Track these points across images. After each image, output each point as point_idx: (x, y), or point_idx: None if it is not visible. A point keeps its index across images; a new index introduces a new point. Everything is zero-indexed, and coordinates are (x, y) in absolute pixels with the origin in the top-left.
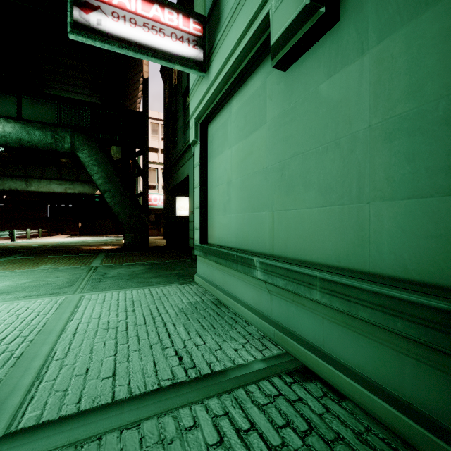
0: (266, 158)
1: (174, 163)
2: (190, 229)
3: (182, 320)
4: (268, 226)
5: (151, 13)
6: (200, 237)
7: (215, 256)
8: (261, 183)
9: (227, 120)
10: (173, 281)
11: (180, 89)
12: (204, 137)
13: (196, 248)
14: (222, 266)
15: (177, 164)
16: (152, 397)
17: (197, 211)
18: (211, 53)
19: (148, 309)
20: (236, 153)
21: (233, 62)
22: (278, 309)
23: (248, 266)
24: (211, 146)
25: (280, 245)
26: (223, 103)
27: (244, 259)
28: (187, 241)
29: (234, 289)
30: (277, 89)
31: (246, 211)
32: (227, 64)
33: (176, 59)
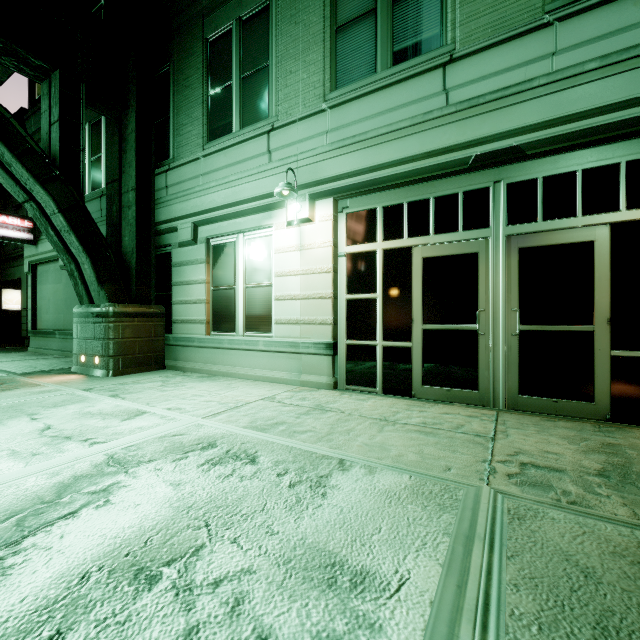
0: (62, 295)
1: (2, 261)
2: (23, 323)
3: (22, 356)
4: (63, 320)
5: (1, 220)
6: (32, 326)
7: (41, 334)
8: (61, 304)
9: (48, 271)
10: (12, 352)
11: (10, 196)
12: (35, 271)
13: (29, 332)
14: (45, 338)
15: (7, 263)
16: (15, 360)
17: (30, 312)
18: (38, 239)
19: (1, 356)
20: (52, 288)
21: (48, 256)
22: (63, 345)
23: (55, 335)
24: (40, 278)
25: (66, 326)
26: (46, 262)
27: (53, 332)
28: (18, 336)
29: (50, 346)
30: (65, 274)
31: (56, 314)
32: (46, 254)
33: (17, 240)
